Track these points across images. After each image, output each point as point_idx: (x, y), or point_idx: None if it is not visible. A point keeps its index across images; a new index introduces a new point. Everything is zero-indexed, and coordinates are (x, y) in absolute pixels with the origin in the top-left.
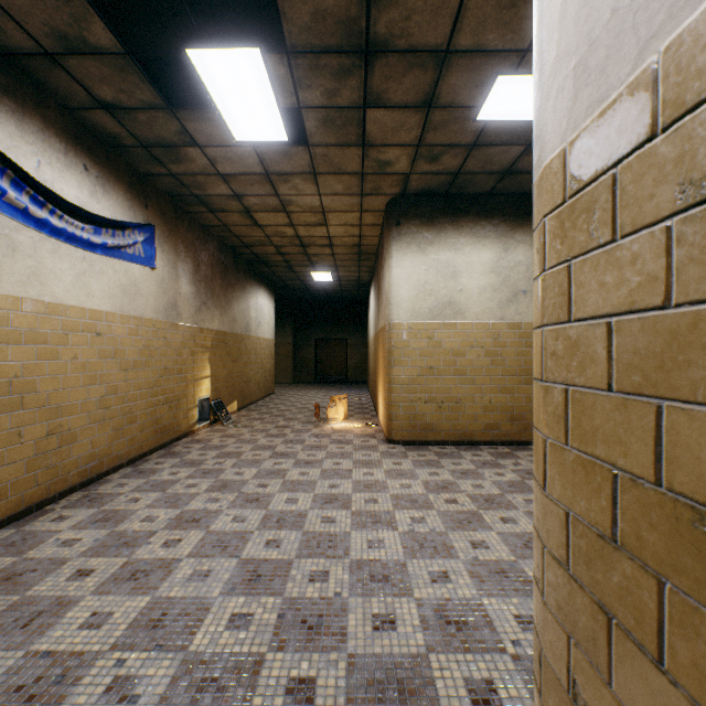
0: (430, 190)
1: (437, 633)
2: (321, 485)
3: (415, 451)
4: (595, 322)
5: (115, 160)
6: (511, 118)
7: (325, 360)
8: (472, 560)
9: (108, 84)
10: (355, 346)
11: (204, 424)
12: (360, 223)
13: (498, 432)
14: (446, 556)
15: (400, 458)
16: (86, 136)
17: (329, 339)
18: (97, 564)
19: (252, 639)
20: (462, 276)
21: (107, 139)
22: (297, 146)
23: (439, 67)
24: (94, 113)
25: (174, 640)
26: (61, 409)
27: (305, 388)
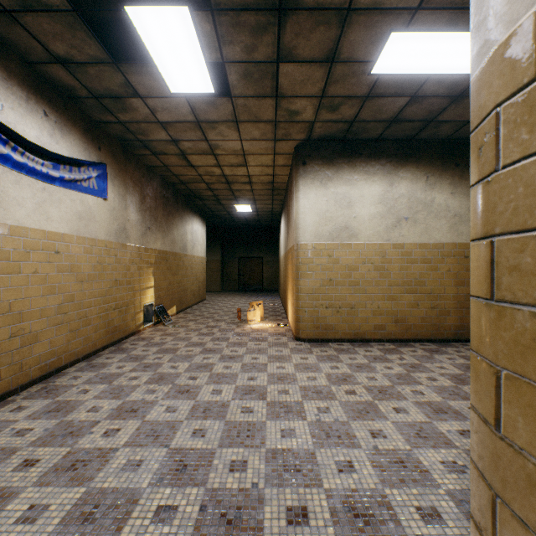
0: (330, 136)
1: (346, 528)
2: (241, 378)
3: (318, 347)
4: None
5: (72, 109)
6: (399, 72)
7: (246, 273)
8: (373, 450)
9: (61, 40)
10: (269, 263)
11: (149, 324)
12: (273, 164)
13: (384, 332)
14: (349, 445)
15: (306, 353)
16: (46, 87)
17: (249, 257)
18: (43, 453)
19: (174, 534)
20: (356, 206)
21: (64, 91)
22: (222, 97)
23: (341, 24)
24: (51, 67)
25: (102, 535)
26: (22, 315)
27: (230, 295)
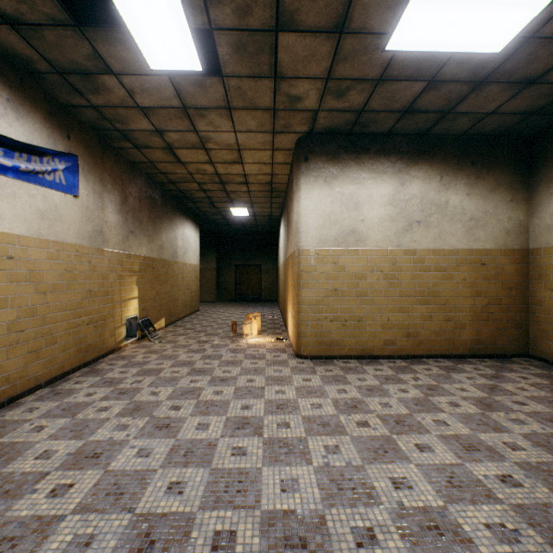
0: (336, 128)
1: None
2: (234, 406)
3: (322, 366)
4: None
5: (31, 86)
6: (418, 49)
7: (243, 282)
8: (398, 508)
9: None
10: (268, 271)
11: (132, 340)
12: (272, 161)
13: (395, 347)
14: (367, 502)
15: (309, 373)
16: None
17: (246, 265)
18: None
19: None
20: (364, 207)
21: (19, 63)
22: (211, 76)
23: None
24: None
25: None
26: None
27: (226, 306)
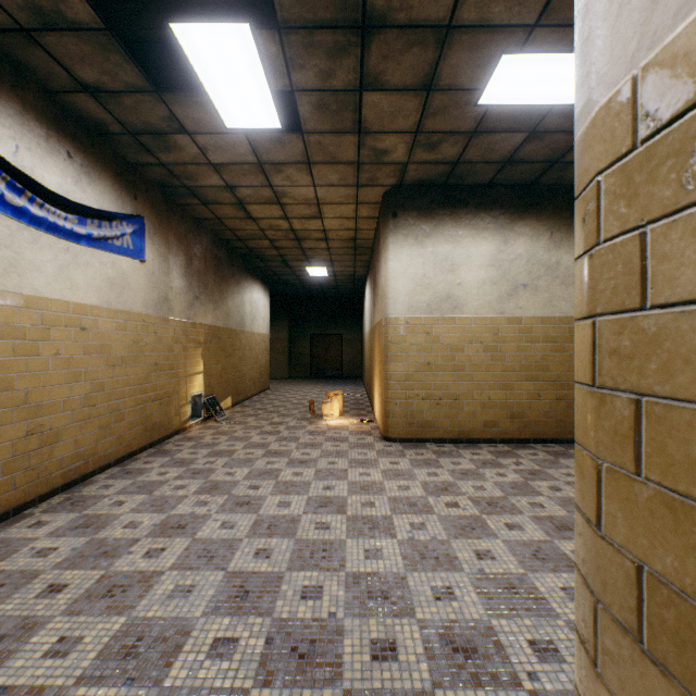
0: (428, 180)
1: (443, 664)
2: (315, 487)
3: (412, 450)
4: (693, 308)
5: (101, 148)
6: (514, 102)
7: (321, 355)
8: (478, 574)
9: (90, 64)
10: (351, 342)
11: (197, 420)
12: (355, 216)
13: (497, 430)
14: (449, 568)
15: (398, 457)
16: (70, 121)
17: (324, 334)
18: (72, 577)
19: (235, 670)
20: (461, 269)
21: (92, 126)
22: (290, 133)
23: (440, 45)
24: (77, 96)
25: (148, 672)
26: (41, 408)
27: (300, 384)
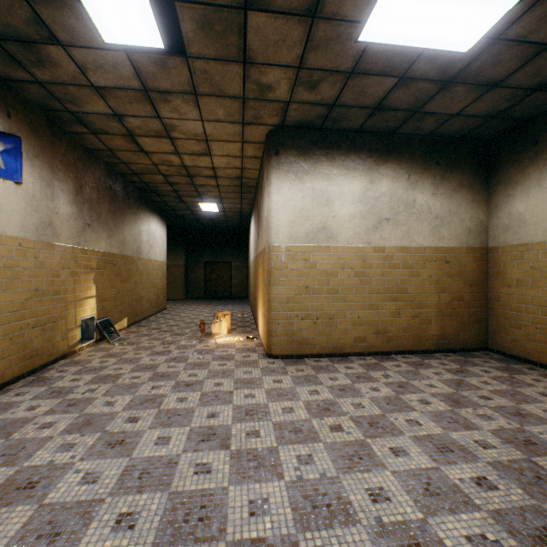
0: (307, 122)
1: None
2: (199, 415)
3: (293, 366)
4: None
5: None
6: (391, 42)
7: (213, 279)
8: (376, 525)
9: None
10: (238, 268)
11: (88, 343)
12: (241, 155)
13: (365, 344)
14: (344, 521)
15: (280, 374)
16: None
17: (216, 261)
18: None
19: None
20: (335, 204)
21: None
22: (174, 55)
23: None
24: None
25: None
26: None
27: (194, 304)
